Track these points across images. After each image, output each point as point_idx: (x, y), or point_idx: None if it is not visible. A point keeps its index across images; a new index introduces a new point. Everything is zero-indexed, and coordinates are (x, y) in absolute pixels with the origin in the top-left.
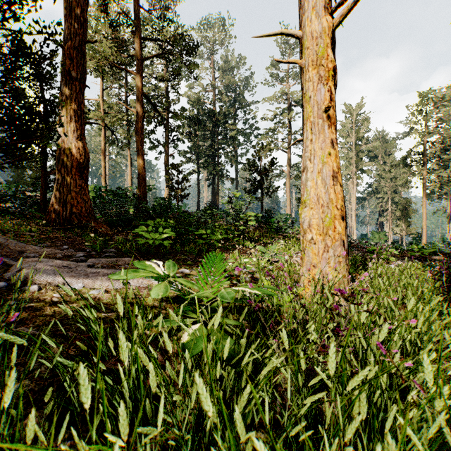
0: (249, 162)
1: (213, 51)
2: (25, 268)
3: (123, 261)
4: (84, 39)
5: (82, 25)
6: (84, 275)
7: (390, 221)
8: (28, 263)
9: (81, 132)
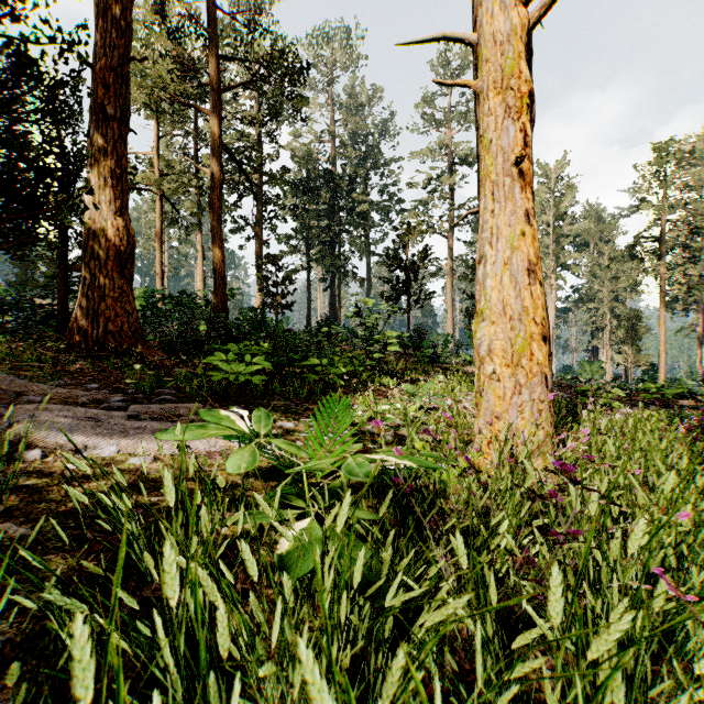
0: (388, 252)
1: (331, 79)
2: (22, 421)
3: (187, 408)
4: (126, 55)
5: (123, 32)
6: (120, 432)
7: (609, 345)
8: (28, 412)
9: (122, 202)
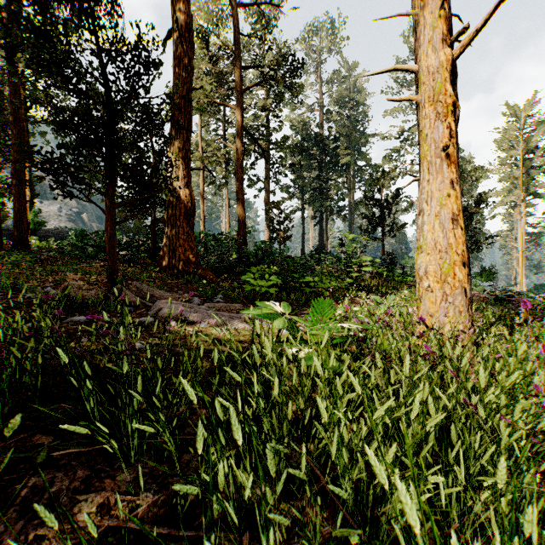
0: (365, 194)
1: (320, 63)
2: (164, 308)
3: (234, 306)
4: (190, 87)
5: (188, 72)
6: (206, 316)
7: None
8: (163, 304)
9: (188, 179)
